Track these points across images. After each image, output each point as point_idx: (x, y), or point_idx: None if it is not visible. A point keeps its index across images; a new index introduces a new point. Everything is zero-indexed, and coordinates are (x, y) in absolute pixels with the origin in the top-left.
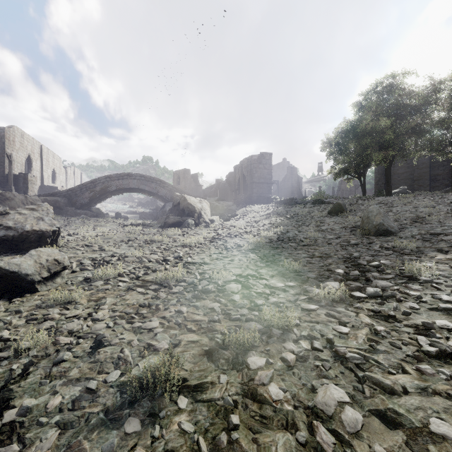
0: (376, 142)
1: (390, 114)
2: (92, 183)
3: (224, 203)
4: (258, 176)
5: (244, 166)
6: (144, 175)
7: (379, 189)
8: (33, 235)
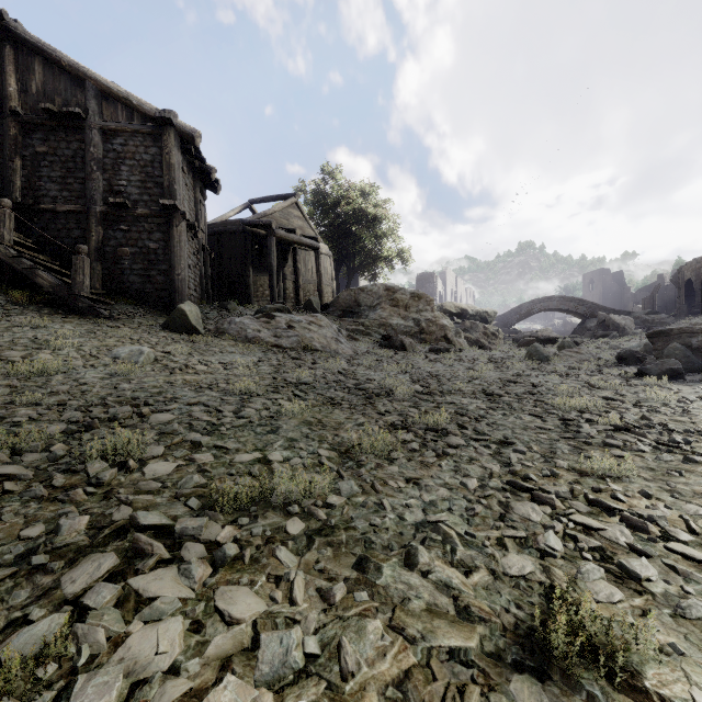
0: None
1: None
2: (519, 308)
3: (655, 317)
4: None
5: (692, 269)
6: (563, 296)
7: None
8: (552, 338)
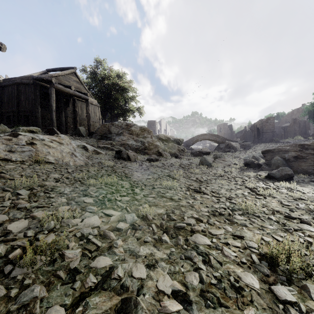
0: None
1: None
2: (193, 138)
3: (246, 143)
4: (266, 129)
5: (259, 124)
6: (211, 133)
7: None
8: (208, 152)
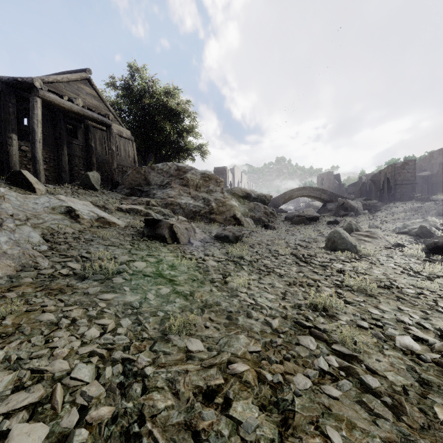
0: None
1: None
2: (284, 194)
3: (370, 202)
4: (401, 179)
5: (388, 171)
6: (312, 187)
7: None
8: (315, 217)
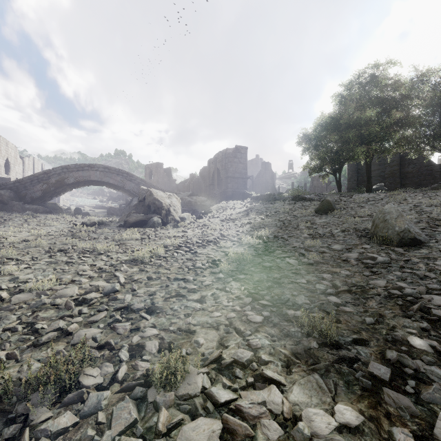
0: (358, 135)
1: (372, 107)
2: (46, 174)
3: (197, 199)
4: (233, 171)
5: (219, 160)
6: (108, 166)
7: (351, 186)
8: None
